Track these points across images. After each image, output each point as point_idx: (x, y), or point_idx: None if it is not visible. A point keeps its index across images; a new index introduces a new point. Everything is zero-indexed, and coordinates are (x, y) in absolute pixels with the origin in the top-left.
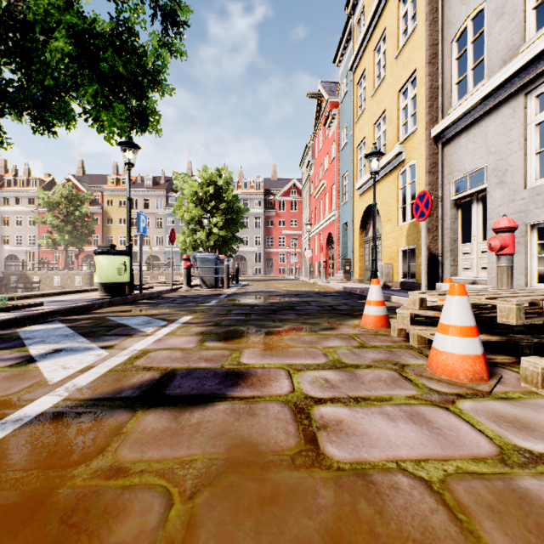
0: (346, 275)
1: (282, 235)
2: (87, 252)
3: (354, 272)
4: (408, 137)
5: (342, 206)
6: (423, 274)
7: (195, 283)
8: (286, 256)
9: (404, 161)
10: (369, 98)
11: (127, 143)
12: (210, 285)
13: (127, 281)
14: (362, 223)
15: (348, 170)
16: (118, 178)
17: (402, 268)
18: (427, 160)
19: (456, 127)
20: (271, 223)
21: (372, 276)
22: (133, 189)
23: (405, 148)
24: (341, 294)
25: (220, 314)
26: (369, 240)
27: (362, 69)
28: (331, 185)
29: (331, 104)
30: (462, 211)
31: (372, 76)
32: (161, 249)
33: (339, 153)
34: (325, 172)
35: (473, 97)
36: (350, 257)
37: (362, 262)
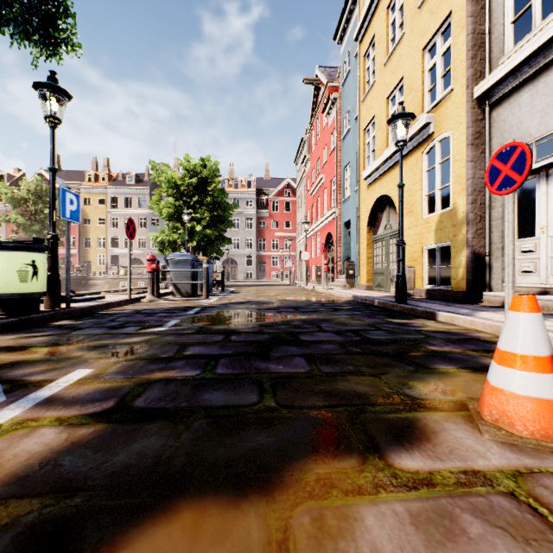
0: (349, 281)
1: (275, 238)
2: (62, 255)
3: (359, 277)
4: (438, 103)
5: (344, 201)
6: (509, 281)
7: (170, 290)
8: (280, 259)
9: (431, 135)
10: (380, 67)
11: (47, 85)
12: (185, 293)
13: (38, 291)
14: (370, 219)
15: (352, 160)
16: (97, 175)
17: (427, 271)
18: (468, 128)
19: (515, 78)
20: (264, 225)
21: (399, 283)
22: (114, 186)
23: (434, 118)
24: (355, 306)
25: (158, 358)
26: (379, 239)
27: (371, 35)
28: (331, 179)
29: (330, 88)
30: (518, 195)
31: (385, 39)
32: (145, 252)
33: (340, 142)
34: (323, 165)
35: (550, 26)
36: (354, 260)
37: (370, 265)
